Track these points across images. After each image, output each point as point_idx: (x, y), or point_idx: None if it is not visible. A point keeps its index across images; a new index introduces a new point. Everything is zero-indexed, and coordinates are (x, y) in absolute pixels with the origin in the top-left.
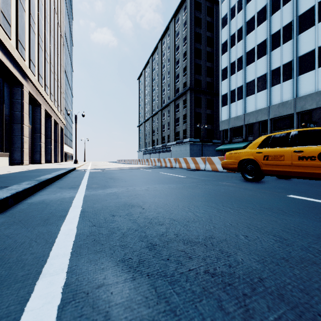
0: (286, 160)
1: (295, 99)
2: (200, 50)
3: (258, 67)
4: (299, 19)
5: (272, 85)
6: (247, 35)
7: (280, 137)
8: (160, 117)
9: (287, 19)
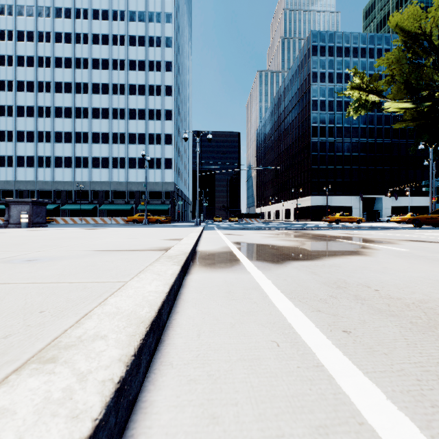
0: None
1: (53, 182)
2: None
3: (28, 149)
4: (55, 134)
5: (38, 166)
6: (18, 117)
7: None
8: None
9: (49, 128)
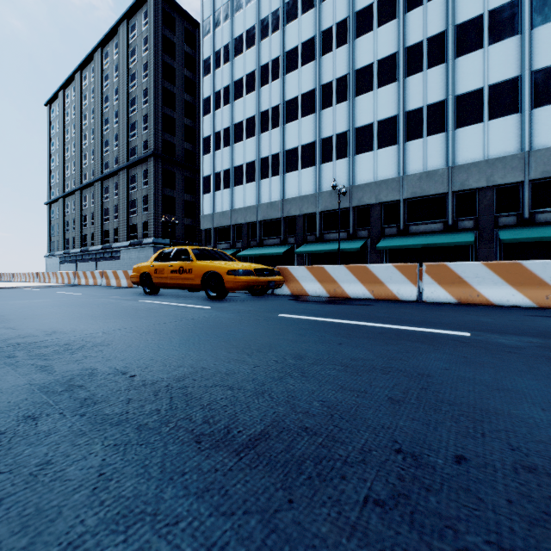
0: (165, 273)
1: (282, 201)
2: (174, 96)
3: (247, 150)
4: (286, 106)
5: (261, 178)
6: (235, 101)
7: (168, 252)
8: (99, 193)
9: (276, 100)
